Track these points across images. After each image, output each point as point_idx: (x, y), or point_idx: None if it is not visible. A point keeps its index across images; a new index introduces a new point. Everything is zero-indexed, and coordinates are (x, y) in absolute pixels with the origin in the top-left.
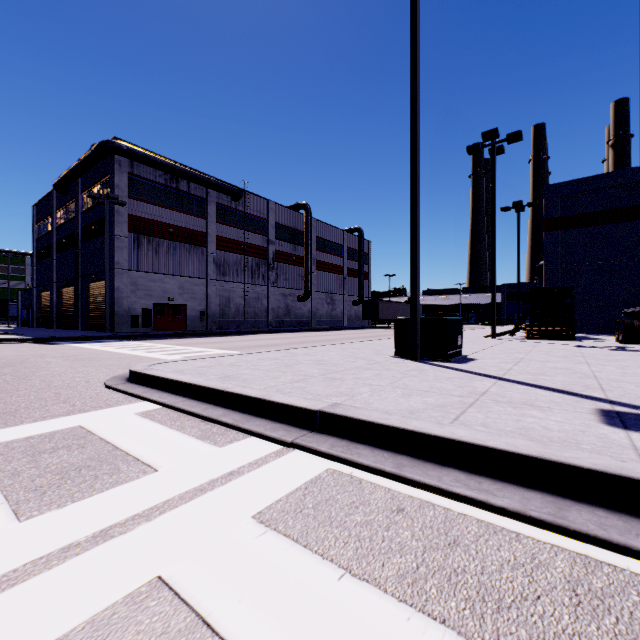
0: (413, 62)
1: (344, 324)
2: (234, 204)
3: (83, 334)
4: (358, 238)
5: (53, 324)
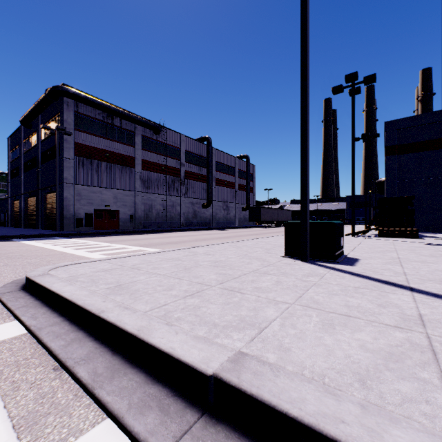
0: None
1: (236, 224)
2: (155, 136)
3: (37, 232)
4: (246, 162)
5: (21, 224)
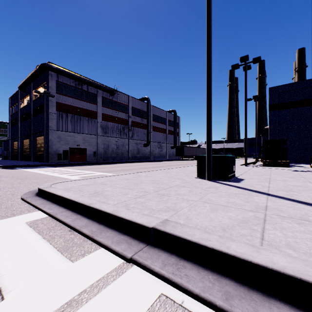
0: (208, 7)
1: (166, 158)
2: (111, 97)
3: (31, 163)
4: (173, 115)
5: (19, 158)
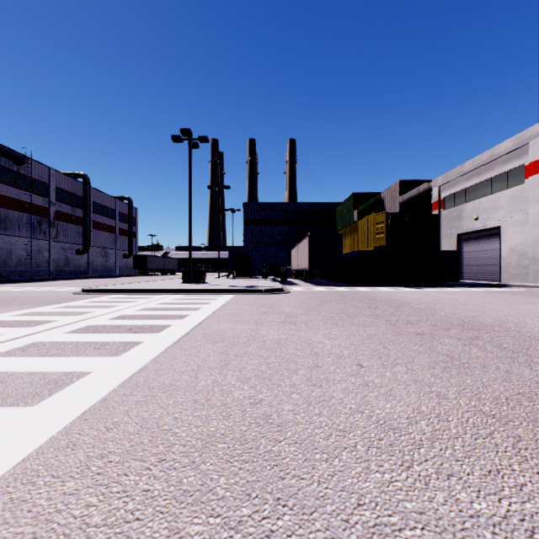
0: (190, 180)
1: (116, 273)
2: (16, 167)
3: None
4: (128, 205)
5: None
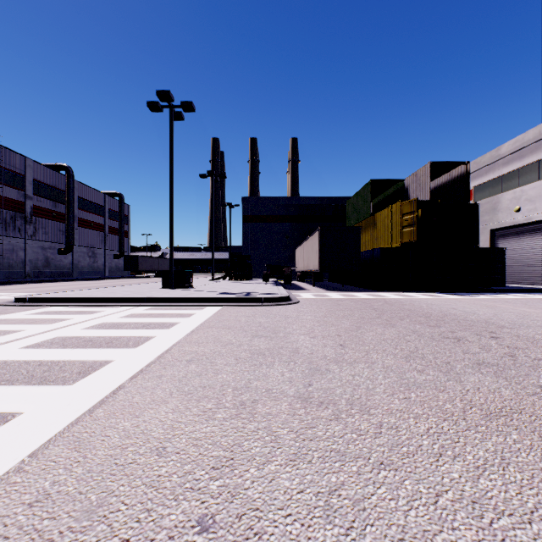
0: (171, 159)
1: (106, 274)
2: None
3: None
4: (119, 202)
5: None
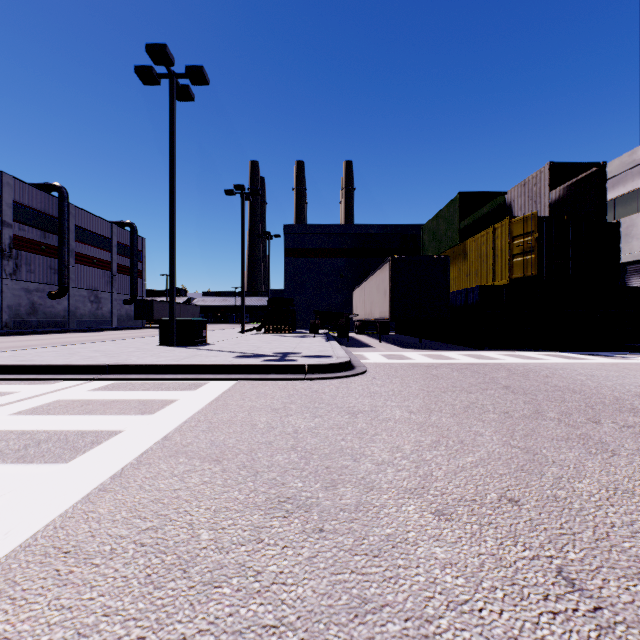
0: (172, 152)
1: (113, 324)
2: None
3: None
4: (131, 234)
5: None
